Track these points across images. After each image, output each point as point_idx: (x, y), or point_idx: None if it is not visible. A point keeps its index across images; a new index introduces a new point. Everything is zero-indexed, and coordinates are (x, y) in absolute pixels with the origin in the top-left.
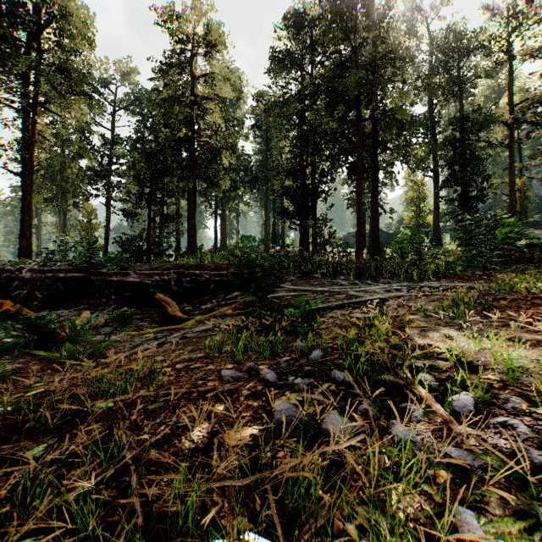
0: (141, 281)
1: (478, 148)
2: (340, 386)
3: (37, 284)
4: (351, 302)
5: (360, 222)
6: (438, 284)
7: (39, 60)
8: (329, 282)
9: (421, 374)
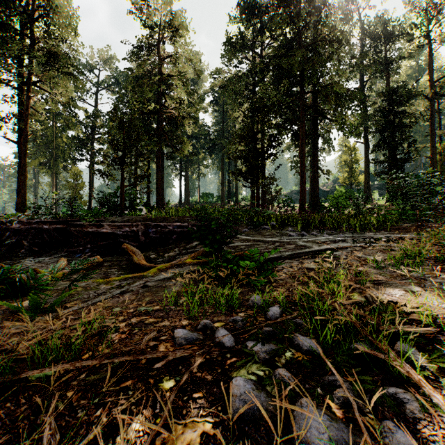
0: (112, 232)
1: (404, 117)
2: (305, 356)
3: (25, 234)
4: (301, 252)
5: (303, 181)
6: (379, 235)
7: (32, 46)
8: (278, 233)
9: (410, 352)
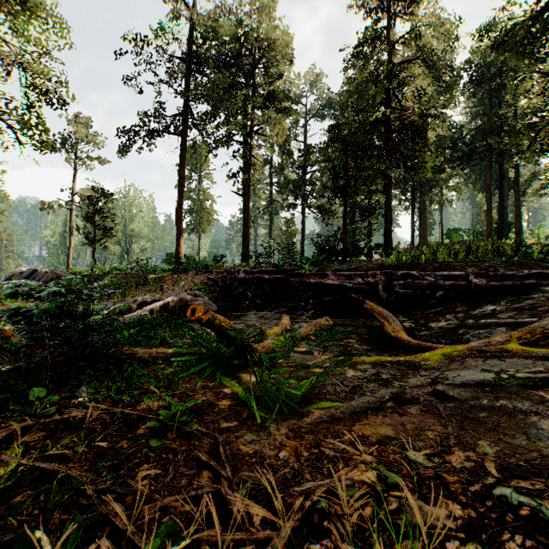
0: (340, 284)
1: None
2: None
3: (248, 284)
4: None
5: None
6: None
7: (253, 94)
8: None
9: None
